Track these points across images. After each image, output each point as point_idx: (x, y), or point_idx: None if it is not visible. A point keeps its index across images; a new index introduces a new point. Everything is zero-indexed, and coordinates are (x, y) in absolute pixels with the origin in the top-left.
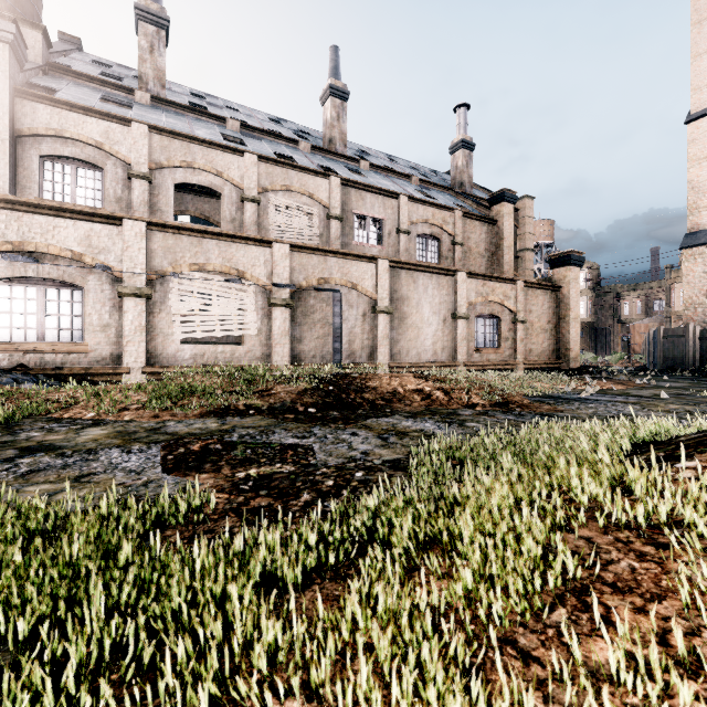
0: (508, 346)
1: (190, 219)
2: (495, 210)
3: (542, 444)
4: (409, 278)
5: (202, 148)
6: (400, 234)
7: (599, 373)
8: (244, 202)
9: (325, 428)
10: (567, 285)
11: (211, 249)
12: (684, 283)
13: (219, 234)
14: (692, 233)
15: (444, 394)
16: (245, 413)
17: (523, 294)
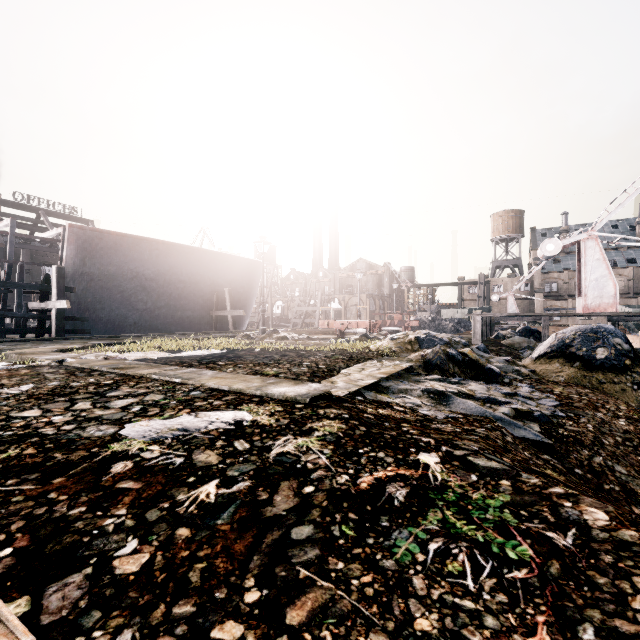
0: None
1: None
2: None
3: None
4: None
5: None
6: None
7: None
8: None
9: None
10: None
11: None
12: None
13: None
14: None
15: None
16: None
17: None
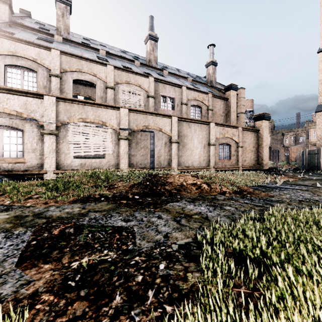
0: (234, 158)
1: (84, 98)
2: (227, 94)
3: (291, 237)
4: (187, 126)
5: (86, 62)
6: (182, 105)
7: (278, 172)
8: (107, 89)
9: (142, 211)
10: (262, 129)
11: (89, 111)
12: (317, 128)
13: (93, 103)
14: (321, 105)
15: (207, 186)
16: (98, 200)
17: (241, 133)
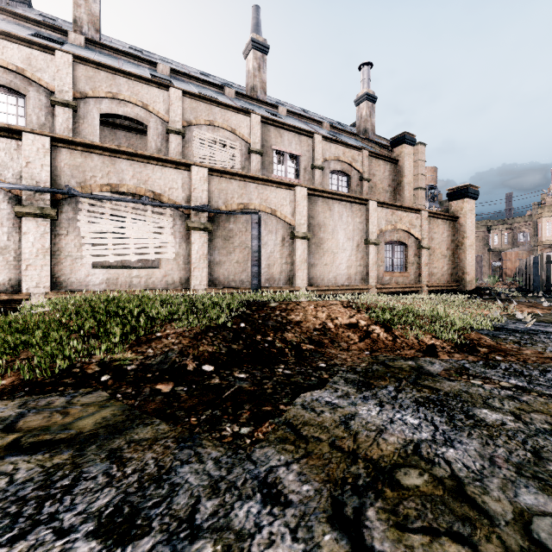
0: (414, 270)
1: None
2: (396, 151)
3: None
4: (325, 206)
5: (128, 81)
6: (315, 169)
7: (498, 295)
8: (169, 134)
9: (209, 444)
10: (464, 216)
11: (125, 169)
12: None
13: (133, 154)
14: None
15: (385, 331)
16: (90, 382)
17: (426, 223)
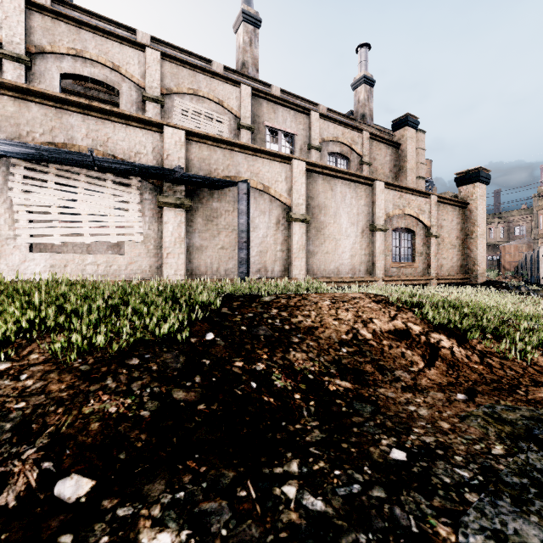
0: (422, 261)
1: None
2: (398, 135)
3: None
4: (326, 185)
5: (95, 36)
6: (311, 150)
7: (517, 289)
8: (145, 102)
9: None
10: (475, 202)
11: (75, 125)
12: None
13: (86, 106)
14: None
15: (459, 343)
16: None
17: (436, 208)
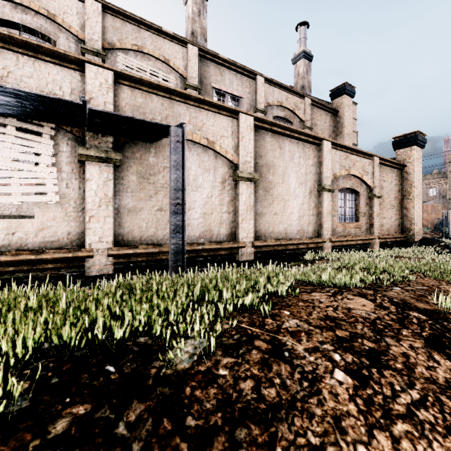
0: (365, 220)
1: None
2: (336, 102)
3: None
4: (274, 143)
5: None
6: (257, 113)
7: None
8: (84, 54)
9: None
10: (412, 164)
11: None
12: None
13: None
14: None
15: None
16: None
17: (378, 170)
